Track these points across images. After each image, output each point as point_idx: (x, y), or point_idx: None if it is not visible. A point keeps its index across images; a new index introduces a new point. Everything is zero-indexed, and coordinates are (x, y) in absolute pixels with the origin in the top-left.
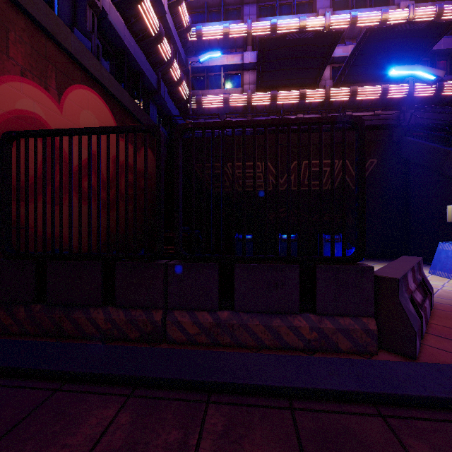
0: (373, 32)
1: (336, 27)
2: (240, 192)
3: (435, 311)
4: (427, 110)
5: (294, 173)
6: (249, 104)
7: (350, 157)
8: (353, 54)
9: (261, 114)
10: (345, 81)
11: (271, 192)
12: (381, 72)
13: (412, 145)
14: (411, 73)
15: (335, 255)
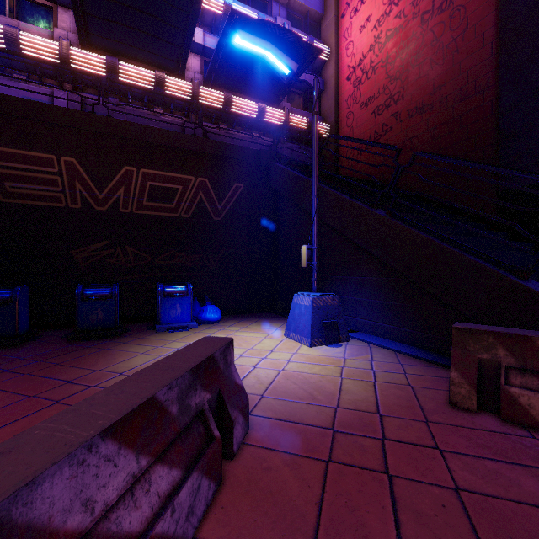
0: (241, 19)
1: (207, 8)
2: (7, 205)
3: (239, 459)
4: (301, 147)
5: (124, 185)
6: (65, 64)
7: (211, 176)
8: (222, 43)
9: (94, 89)
10: (218, 83)
11: (80, 212)
12: (257, 86)
13: (278, 171)
14: (262, 54)
15: (179, 317)
